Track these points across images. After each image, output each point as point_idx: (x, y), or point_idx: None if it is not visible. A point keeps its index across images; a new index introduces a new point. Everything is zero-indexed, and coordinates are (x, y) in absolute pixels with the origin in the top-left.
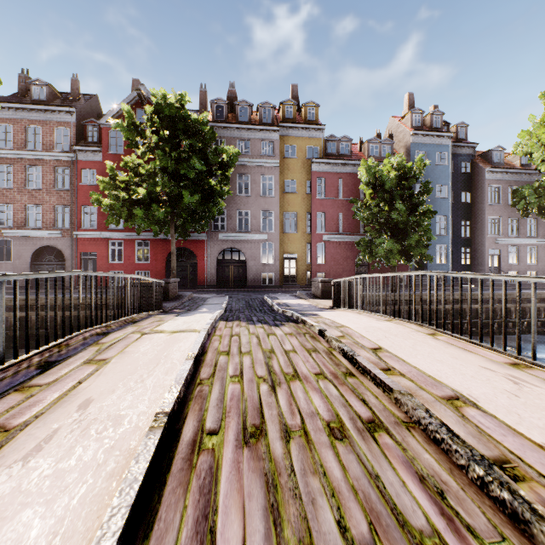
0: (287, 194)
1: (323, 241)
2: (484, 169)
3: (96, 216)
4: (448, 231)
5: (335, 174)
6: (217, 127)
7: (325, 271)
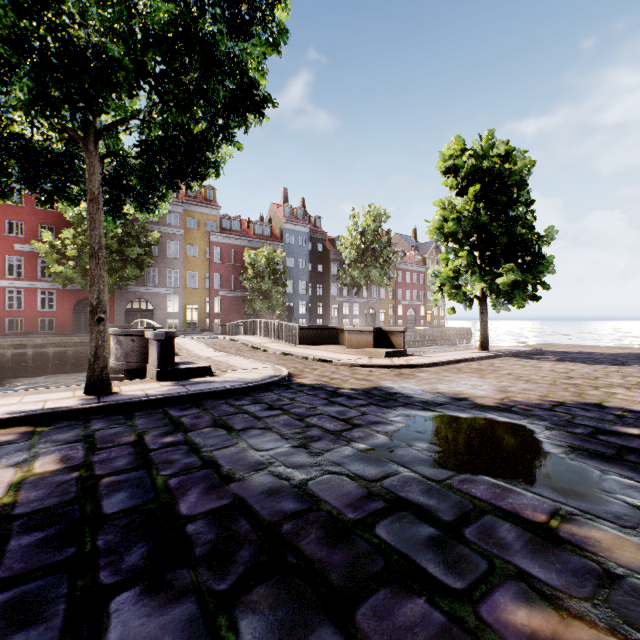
0: (190, 257)
1: (219, 295)
2: (330, 251)
3: None
4: (307, 291)
5: (229, 245)
6: None
7: (221, 318)
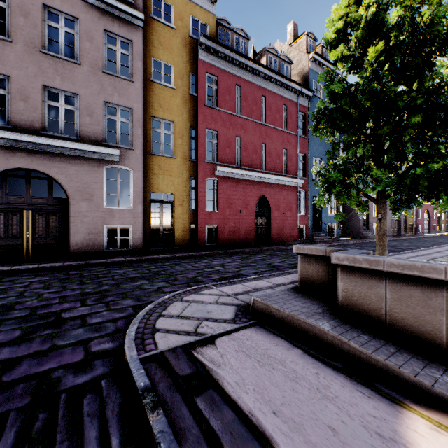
0: (157, 85)
1: (215, 176)
2: None
3: None
4: None
5: (232, 76)
6: None
7: (218, 223)
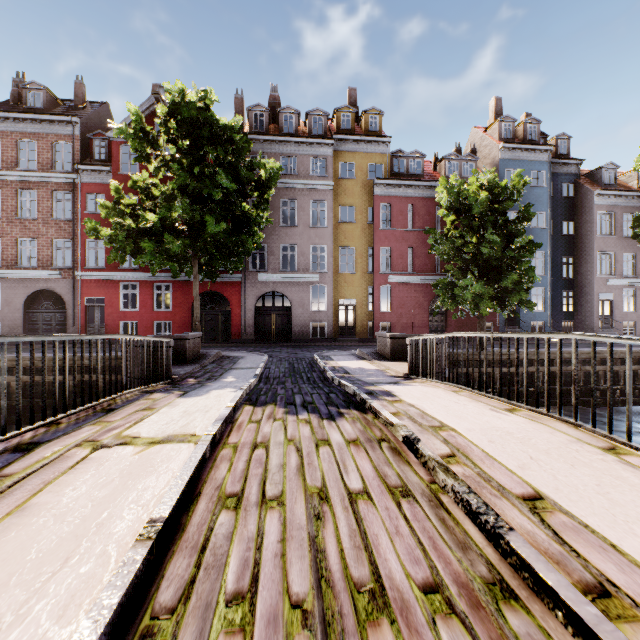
0: (343, 224)
1: (388, 283)
2: (593, 191)
3: (104, 253)
4: (546, 270)
5: (404, 198)
6: (255, 140)
7: (391, 320)
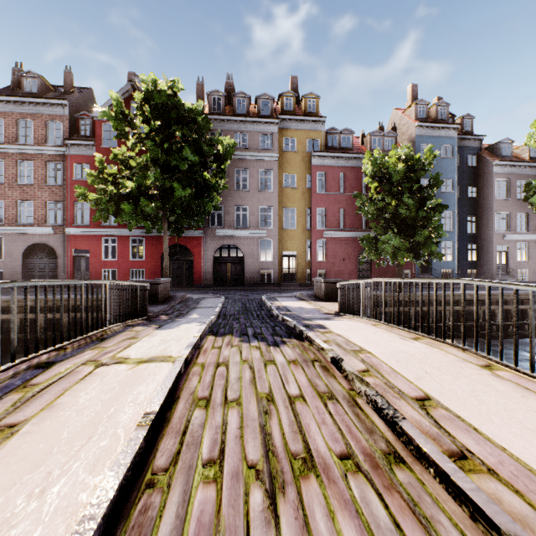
0: (286, 189)
1: (323, 237)
2: (492, 162)
3: (89, 212)
4: (454, 227)
5: (337, 168)
6: (214, 119)
7: (326, 268)
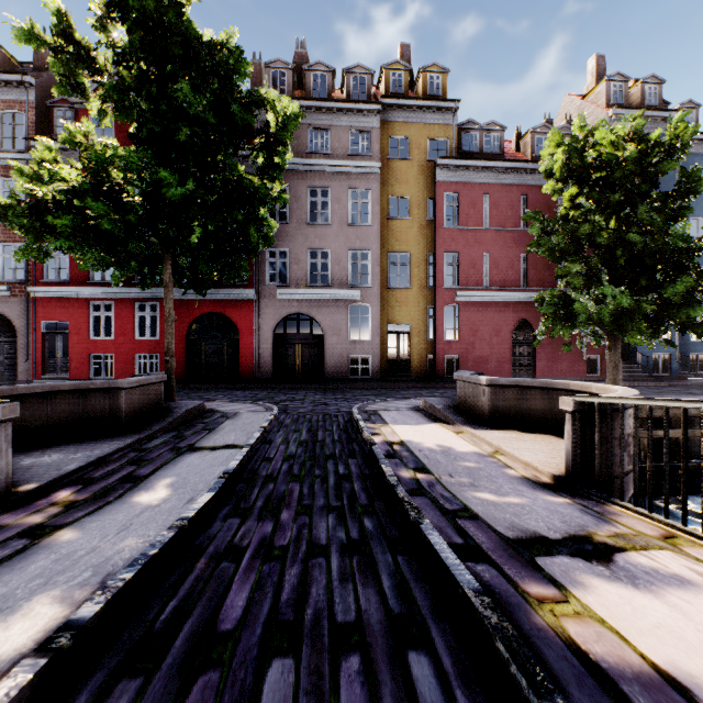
0: (393, 221)
1: (455, 302)
2: None
3: (69, 261)
4: None
5: (477, 185)
6: None
7: (460, 353)
